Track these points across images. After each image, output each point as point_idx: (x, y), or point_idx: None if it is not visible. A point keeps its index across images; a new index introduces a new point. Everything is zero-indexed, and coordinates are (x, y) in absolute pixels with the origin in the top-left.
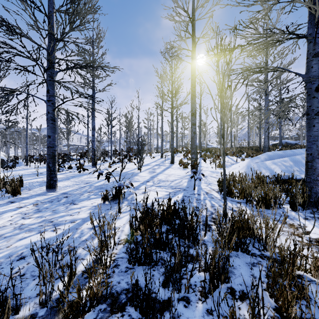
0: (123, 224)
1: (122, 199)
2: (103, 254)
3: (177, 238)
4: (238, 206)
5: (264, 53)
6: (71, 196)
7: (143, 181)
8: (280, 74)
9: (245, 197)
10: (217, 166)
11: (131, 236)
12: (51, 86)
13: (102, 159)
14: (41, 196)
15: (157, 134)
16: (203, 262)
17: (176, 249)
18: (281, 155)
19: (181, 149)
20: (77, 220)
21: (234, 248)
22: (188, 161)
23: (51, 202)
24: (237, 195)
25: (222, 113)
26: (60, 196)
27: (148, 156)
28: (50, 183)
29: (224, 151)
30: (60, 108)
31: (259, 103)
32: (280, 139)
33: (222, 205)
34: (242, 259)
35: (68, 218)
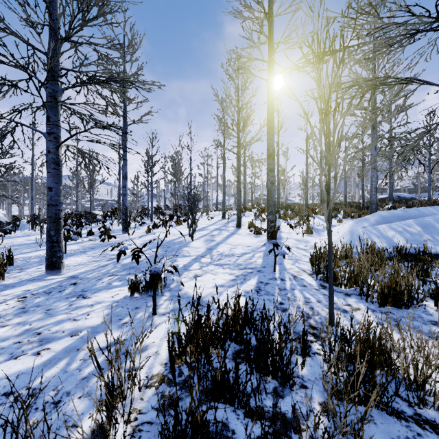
0: (159, 340)
1: (162, 288)
2: (107, 435)
3: (254, 371)
4: (348, 302)
5: (371, 67)
6: (81, 283)
7: (196, 255)
8: (394, 98)
9: (359, 286)
10: (304, 232)
11: (170, 368)
12: (53, 112)
13: (138, 221)
14: (35, 282)
15: (217, 184)
16: (307, 437)
17: (252, 401)
18: (401, 216)
19: (250, 205)
20: (81, 331)
21: (361, 400)
22: (262, 224)
23: (47, 294)
24: (344, 281)
25: (327, 150)
26: (64, 283)
27: (204, 216)
28: (51, 261)
29: (329, 213)
30: (69, 145)
31: (362, 140)
32: (391, 191)
33: (322, 300)
34: (382, 429)
35: (67, 326)
